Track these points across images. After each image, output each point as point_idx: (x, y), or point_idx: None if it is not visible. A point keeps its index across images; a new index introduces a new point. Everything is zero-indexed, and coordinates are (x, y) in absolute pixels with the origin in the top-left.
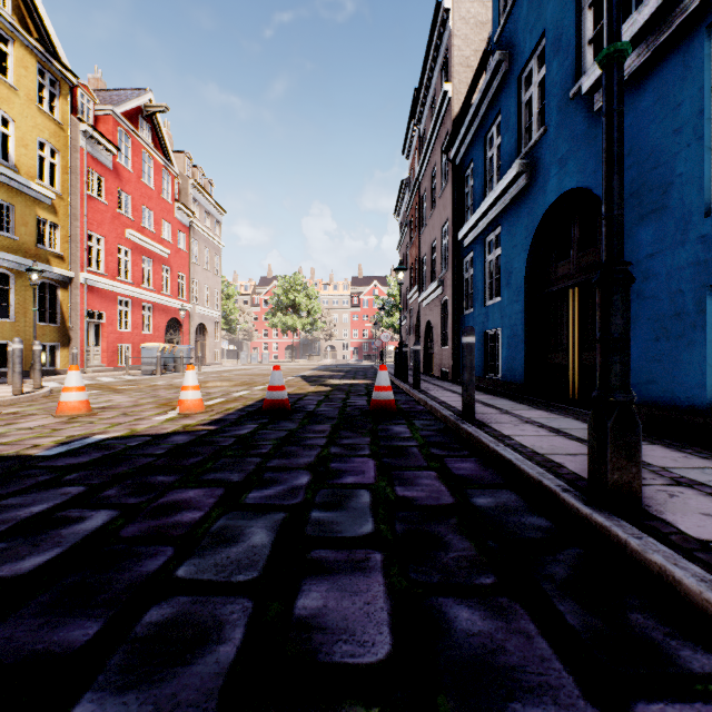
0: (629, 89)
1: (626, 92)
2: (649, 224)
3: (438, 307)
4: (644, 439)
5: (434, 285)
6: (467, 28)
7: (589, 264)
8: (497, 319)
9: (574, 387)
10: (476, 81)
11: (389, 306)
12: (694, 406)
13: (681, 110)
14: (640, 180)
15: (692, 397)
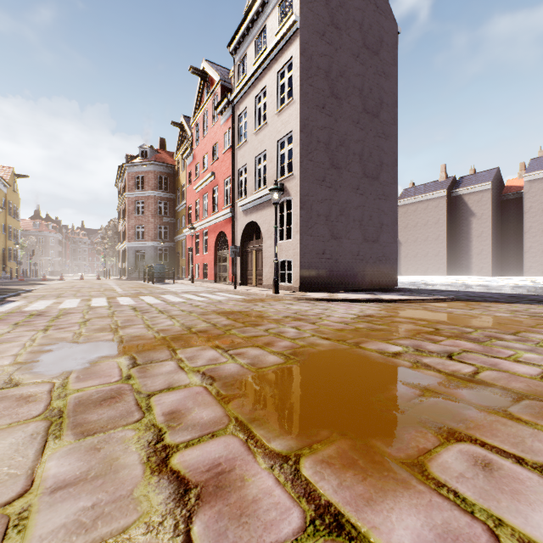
0: None
1: None
2: None
3: None
4: None
5: None
6: None
7: None
8: None
9: None
10: None
11: None
12: None
13: None
14: None
15: None
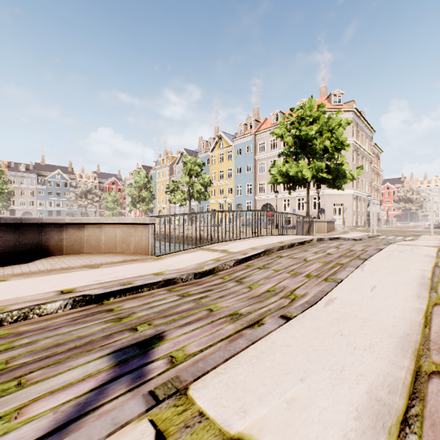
0: None
1: None
2: None
3: None
4: None
5: None
6: None
7: None
8: None
9: None
10: None
11: None
12: None
13: None
14: None
15: None
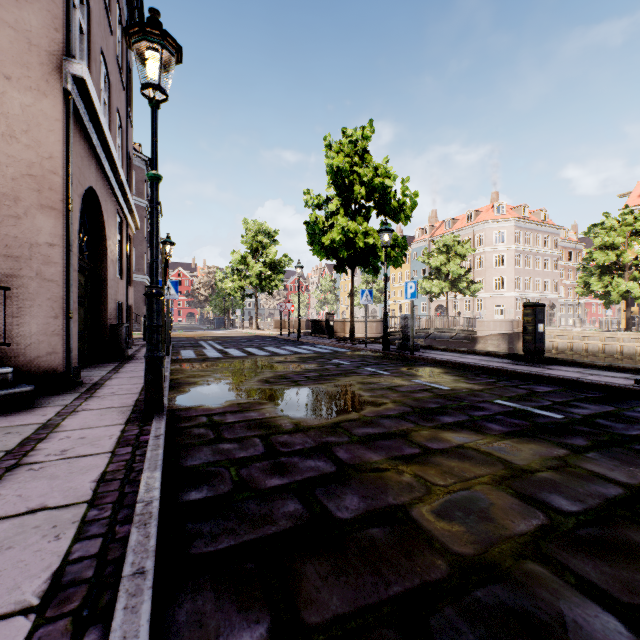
0: None
1: None
2: None
3: None
4: None
5: None
6: None
7: None
8: None
9: None
10: None
11: None
12: None
13: None
14: None
15: None
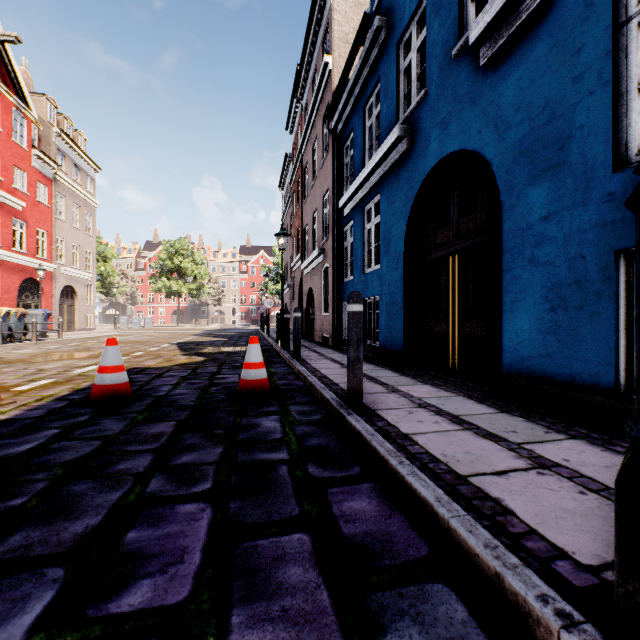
0: (519, 39)
1: (516, 43)
2: (542, 183)
3: (320, 275)
4: (558, 430)
5: (315, 253)
6: (347, 5)
7: (470, 230)
8: (376, 287)
9: (454, 357)
10: (356, 47)
11: (275, 274)
12: (599, 386)
13: (582, 55)
14: (532, 137)
15: (596, 375)
